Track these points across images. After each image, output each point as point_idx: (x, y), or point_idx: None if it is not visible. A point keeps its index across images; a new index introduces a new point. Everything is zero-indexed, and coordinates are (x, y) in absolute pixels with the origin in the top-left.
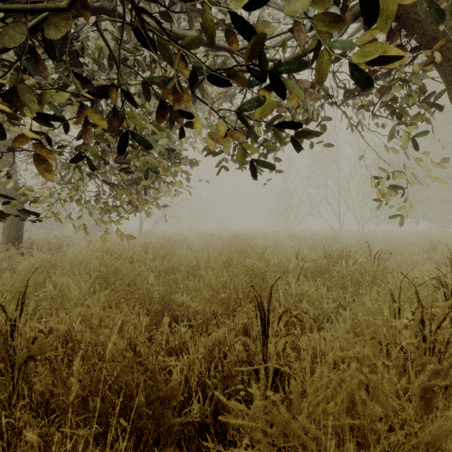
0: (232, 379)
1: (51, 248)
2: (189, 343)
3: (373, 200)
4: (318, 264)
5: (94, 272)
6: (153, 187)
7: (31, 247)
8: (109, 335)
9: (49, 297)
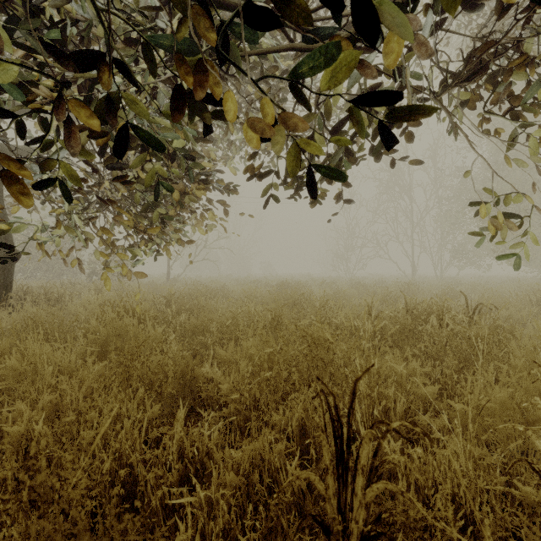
0: (282, 535)
1: (48, 298)
2: (215, 455)
3: (478, 235)
4: (401, 323)
5: (89, 335)
6: (178, 220)
7: (24, 297)
8: (92, 439)
9: (11, 376)
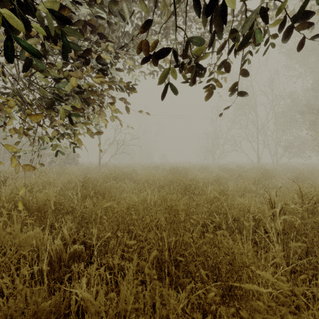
0: None
1: None
2: None
3: None
4: None
5: None
6: (88, 117)
7: None
8: None
9: None
